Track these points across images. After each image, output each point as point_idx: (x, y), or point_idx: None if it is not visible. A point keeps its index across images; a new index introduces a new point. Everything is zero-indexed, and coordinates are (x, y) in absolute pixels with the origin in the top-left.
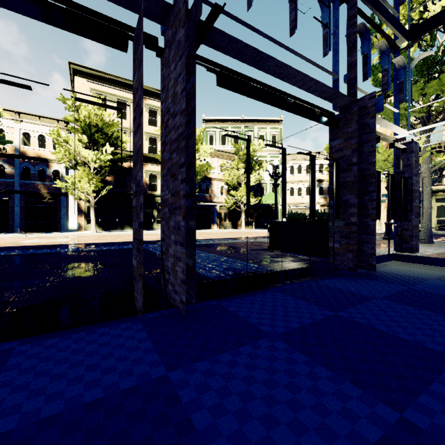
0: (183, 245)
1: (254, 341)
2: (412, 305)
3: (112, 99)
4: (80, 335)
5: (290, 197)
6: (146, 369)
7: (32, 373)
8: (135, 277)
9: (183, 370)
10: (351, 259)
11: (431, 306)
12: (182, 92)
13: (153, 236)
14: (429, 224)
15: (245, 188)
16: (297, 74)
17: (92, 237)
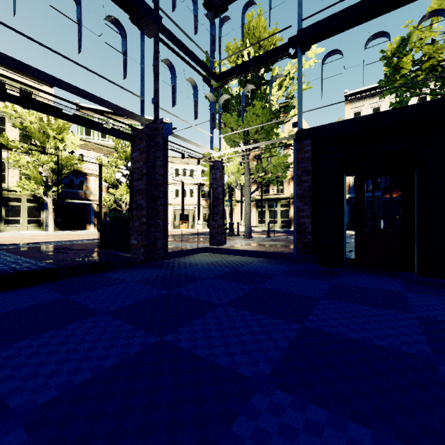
0: None
1: None
2: (147, 284)
3: None
4: None
5: (176, 198)
6: None
7: None
8: None
9: None
10: (143, 253)
11: (159, 283)
12: None
13: None
14: (249, 224)
15: (125, 187)
16: (78, 89)
17: None
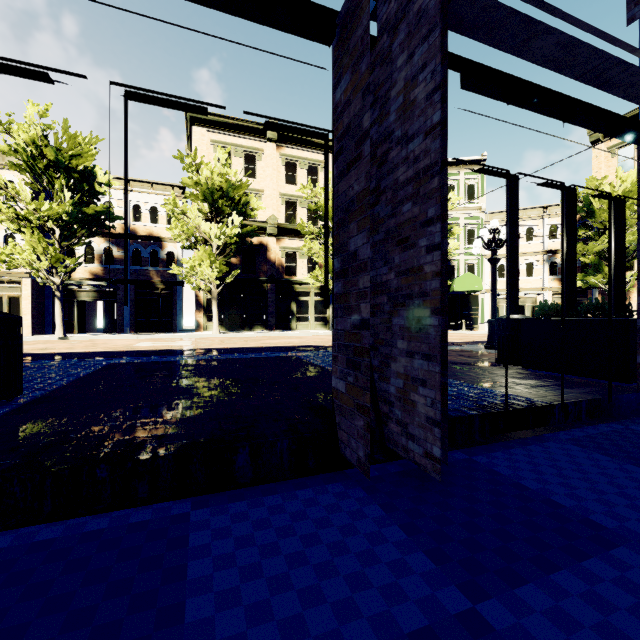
0: (433, 358)
1: (604, 550)
2: None
3: (238, 152)
4: (274, 500)
5: (499, 280)
6: (425, 589)
7: (233, 567)
8: (342, 408)
9: (500, 602)
10: None
11: None
12: (431, 95)
13: (295, 339)
14: None
15: None
16: (591, 55)
17: (217, 340)
